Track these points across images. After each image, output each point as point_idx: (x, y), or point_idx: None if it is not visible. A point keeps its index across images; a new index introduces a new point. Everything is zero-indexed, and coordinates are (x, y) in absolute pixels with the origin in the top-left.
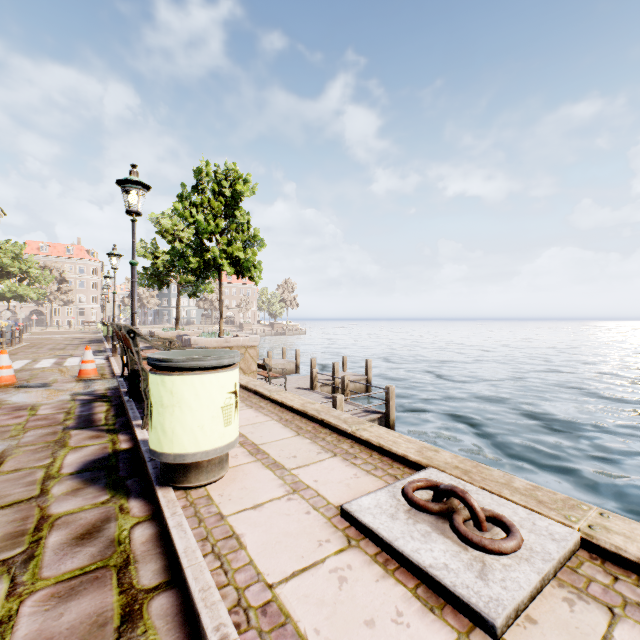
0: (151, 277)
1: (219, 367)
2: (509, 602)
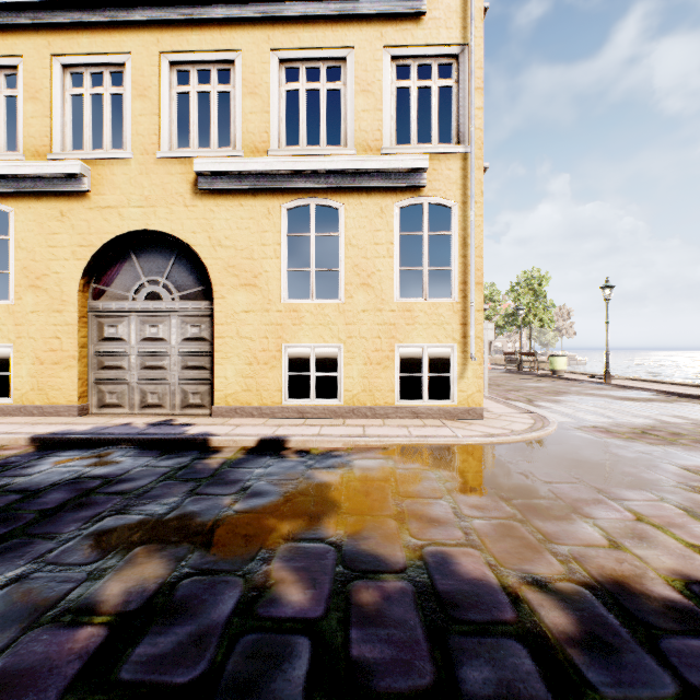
0: None
1: (563, 356)
2: None
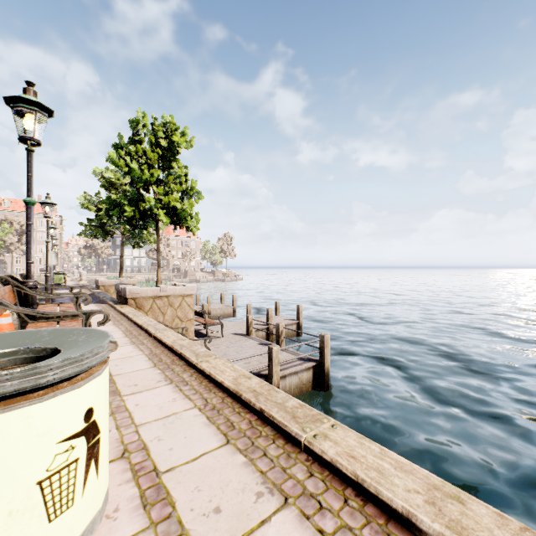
0: (95, 228)
1: (34, 389)
2: None
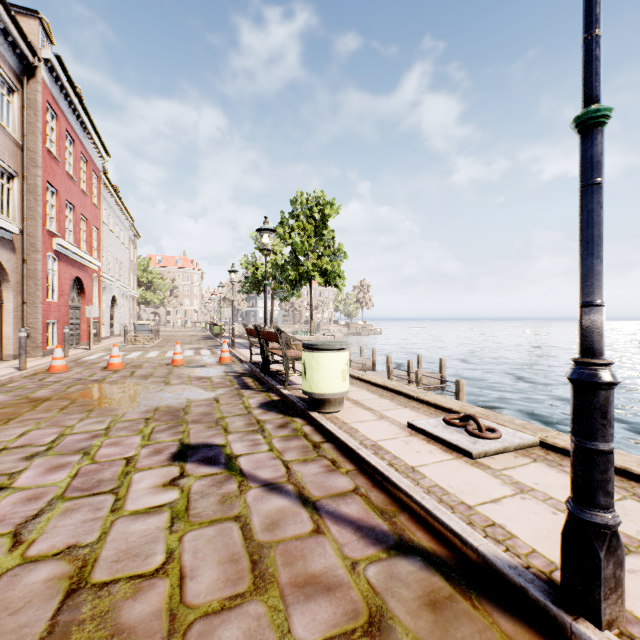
0: (251, 285)
1: (340, 349)
2: (481, 449)
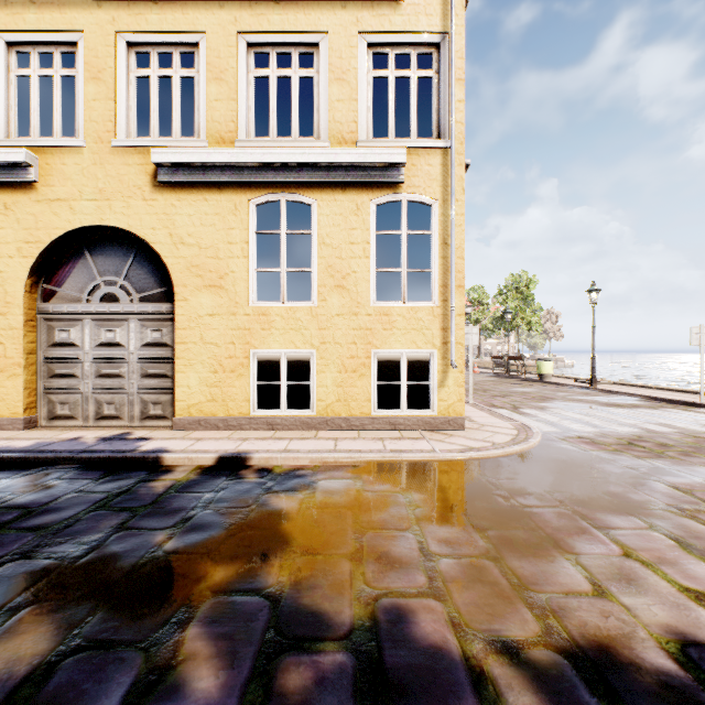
0: None
1: (550, 360)
2: None
